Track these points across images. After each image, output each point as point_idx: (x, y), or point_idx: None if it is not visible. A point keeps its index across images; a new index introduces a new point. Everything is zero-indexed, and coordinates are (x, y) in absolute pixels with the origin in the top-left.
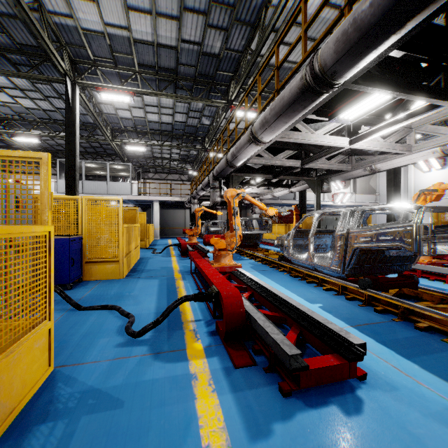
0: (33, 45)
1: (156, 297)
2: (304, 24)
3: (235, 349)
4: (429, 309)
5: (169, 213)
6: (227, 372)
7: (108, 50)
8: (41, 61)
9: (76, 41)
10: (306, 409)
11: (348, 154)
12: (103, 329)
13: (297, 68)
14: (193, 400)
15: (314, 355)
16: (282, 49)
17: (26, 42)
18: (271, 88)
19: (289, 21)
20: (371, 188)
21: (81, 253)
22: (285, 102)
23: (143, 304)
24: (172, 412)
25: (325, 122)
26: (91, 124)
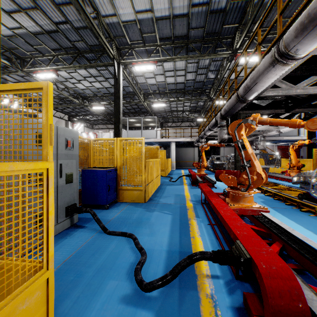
0: (97, 44)
1: (169, 228)
2: None
3: None
4: None
5: (182, 150)
6: None
7: (139, 33)
8: (101, 54)
9: (119, 33)
10: None
11: None
12: (116, 264)
13: None
14: None
15: None
16: None
17: (93, 43)
18: None
19: None
20: None
21: (116, 181)
22: None
23: (156, 235)
24: None
25: None
26: (131, 92)
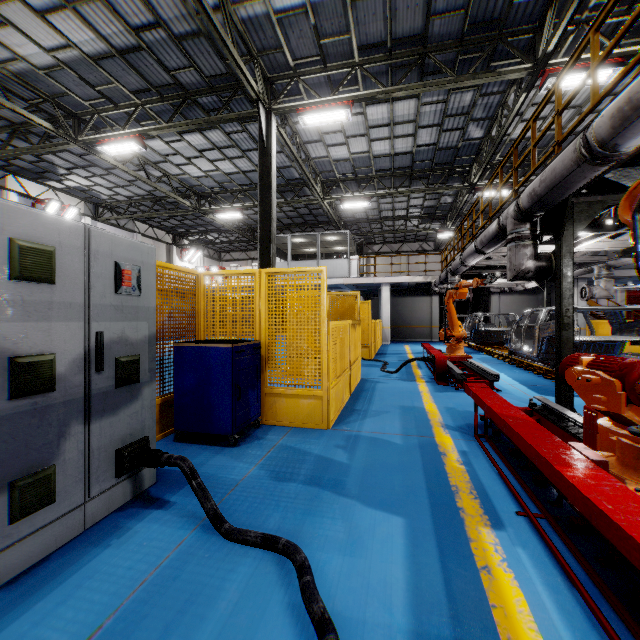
0: (222, 72)
1: (402, 523)
2: None
3: None
4: None
5: (405, 302)
6: None
7: (313, 38)
8: (232, 95)
9: (270, 42)
10: None
11: None
12: None
13: None
14: None
15: None
16: None
17: (214, 71)
18: None
19: None
20: None
21: (258, 374)
22: None
23: (368, 552)
24: None
25: None
26: (297, 180)
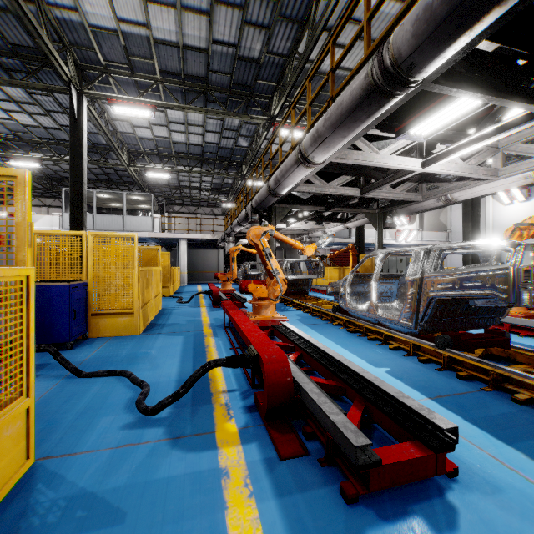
0: (30, 46)
1: (179, 359)
2: (368, 11)
3: (280, 432)
4: (529, 376)
5: (199, 253)
6: (270, 466)
7: (123, 52)
8: (40, 67)
9: (83, 41)
10: (380, 524)
11: (418, 181)
12: (107, 403)
13: (358, 68)
14: (223, 509)
15: (385, 439)
16: (336, 53)
17: (20, 42)
18: (323, 102)
19: (348, 9)
20: (441, 224)
21: (86, 303)
22: (345, 109)
23: (161, 368)
24: (193, 529)
25: (391, 140)
26: (103, 145)
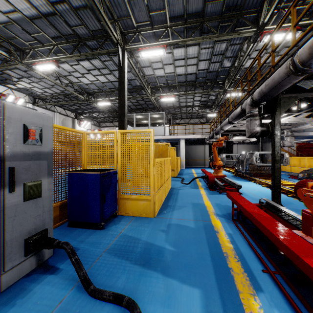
0: (99, 29)
1: (198, 280)
2: None
3: None
4: None
5: (192, 148)
6: None
7: (146, 12)
8: (104, 40)
9: (124, 13)
10: None
11: None
12: None
13: None
14: None
15: None
16: None
17: (95, 28)
18: None
19: None
20: None
21: (116, 188)
22: None
23: (178, 303)
24: None
25: None
26: (138, 86)
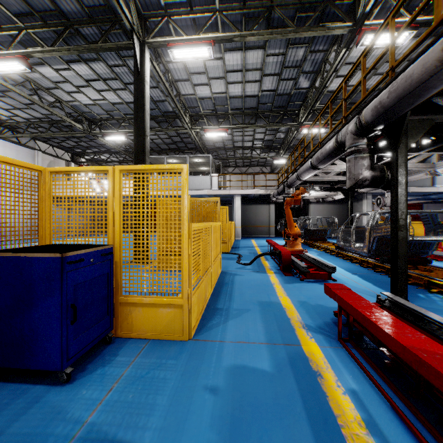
0: (100, 5)
1: None
2: None
3: None
4: None
5: (251, 209)
6: None
7: None
8: (110, 27)
9: None
10: None
11: None
12: None
13: None
14: None
15: None
16: None
17: (93, 3)
18: None
19: None
20: None
21: (110, 283)
22: None
23: None
24: None
25: None
26: (170, 113)
